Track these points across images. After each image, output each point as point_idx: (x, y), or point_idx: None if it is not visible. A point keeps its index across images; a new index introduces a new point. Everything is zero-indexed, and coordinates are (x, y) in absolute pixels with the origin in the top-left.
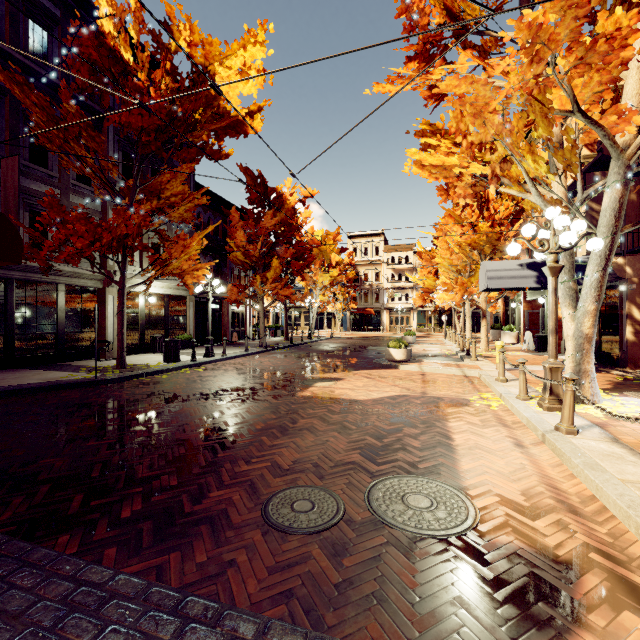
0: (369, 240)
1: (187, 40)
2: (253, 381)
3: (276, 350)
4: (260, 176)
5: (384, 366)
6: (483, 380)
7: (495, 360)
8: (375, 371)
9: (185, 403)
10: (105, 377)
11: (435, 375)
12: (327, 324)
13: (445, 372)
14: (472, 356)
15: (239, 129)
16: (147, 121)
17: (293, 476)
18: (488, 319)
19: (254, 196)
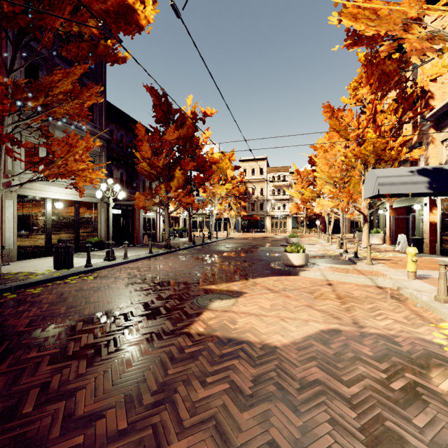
0: (255, 163)
1: None
2: (137, 298)
3: (179, 251)
4: (164, 95)
5: (283, 272)
6: (409, 296)
7: (387, 263)
8: (276, 279)
9: None
10: None
11: (344, 285)
12: (223, 227)
13: (352, 281)
14: (367, 260)
15: (130, 18)
16: None
17: None
18: (346, 223)
19: (159, 115)
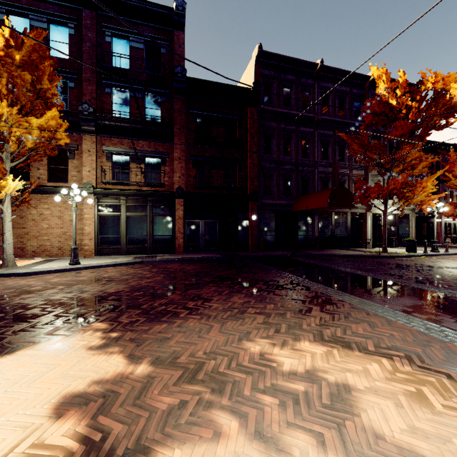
0: None
1: (432, 82)
2: None
3: None
4: None
5: None
6: None
7: None
8: None
9: (440, 269)
10: (382, 255)
11: None
12: None
13: None
14: None
15: None
16: (404, 130)
17: None
18: None
19: None
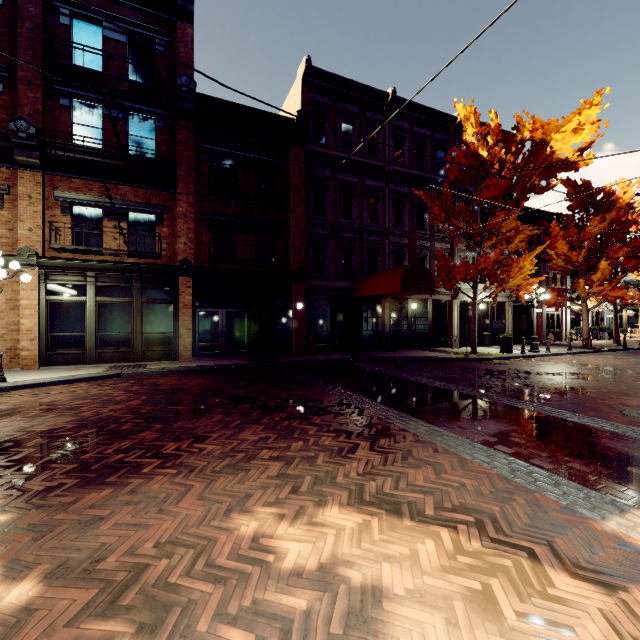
0: None
1: (530, 130)
2: (587, 371)
3: (603, 352)
4: (584, 184)
5: None
6: None
7: None
8: None
9: (538, 375)
10: (470, 357)
11: None
12: None
13: None
14: None
15: (569, 168)
16: (497, 192)
17: (637, 408)
18: None
19: (575, 203)
